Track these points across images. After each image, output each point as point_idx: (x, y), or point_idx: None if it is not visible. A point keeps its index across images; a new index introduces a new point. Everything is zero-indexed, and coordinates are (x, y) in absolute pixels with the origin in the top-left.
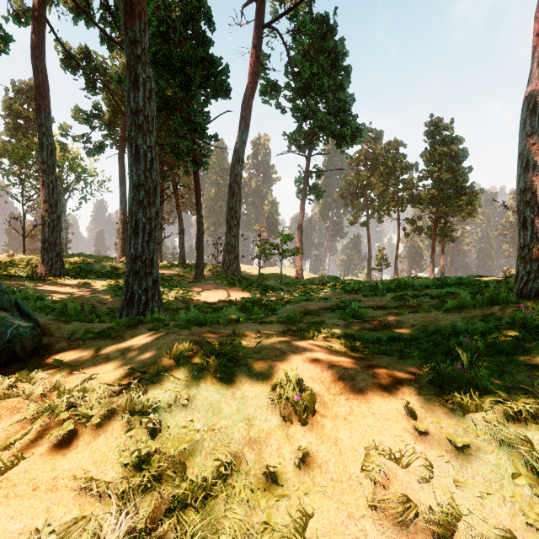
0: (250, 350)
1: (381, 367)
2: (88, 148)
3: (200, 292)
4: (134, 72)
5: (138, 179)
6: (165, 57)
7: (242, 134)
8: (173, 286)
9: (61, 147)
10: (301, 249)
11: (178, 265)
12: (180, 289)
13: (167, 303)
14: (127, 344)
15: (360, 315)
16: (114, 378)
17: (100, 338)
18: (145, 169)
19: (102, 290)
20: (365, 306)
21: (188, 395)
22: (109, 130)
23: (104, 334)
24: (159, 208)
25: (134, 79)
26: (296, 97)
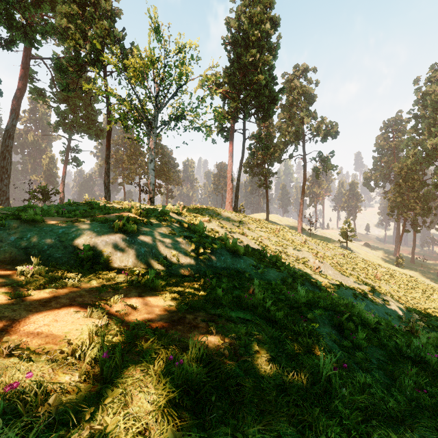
0: None
1: None
2: None
3: None
4: None
5: None
6: None
7: (13, 120)
8: None
9: None
10: (63, 197)
11: None
12: None
13: None
14: None
15: None
16: None
17: None
18: None
19: None
20: None
21: None
22: None
23: None
24: None
25: None
26: (60, 101)
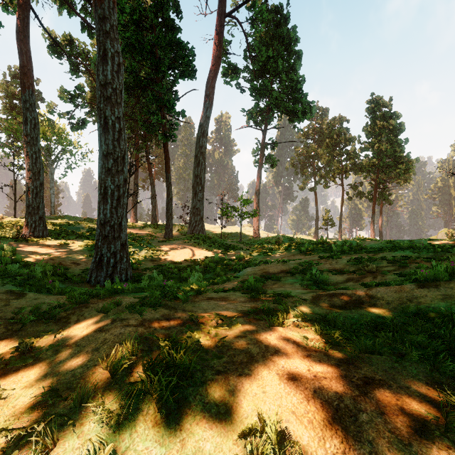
0: (210, 352)
1: (381, 383)
2: (73, 124)
3: (168, 251)
4: (103, 47)
5: (107, 148)
6: (137, 41)
7: (207, 110)
8: (143, 246)
9: (48, 123)
10: (258, 211)
11: (151, 226)
12: (150, 249)
13: (136, 263)
14: (67, 333)
15: (321, 281)
16: (26, 402)
17: (44, 320)
18: (113, 139)
19: (79, 251)
20: (324, 269)
21: (115, 451)
22: (91, 108)
23: (49, 315)
24: (135, 176)
25: (103, 54)
26: (254, 78)
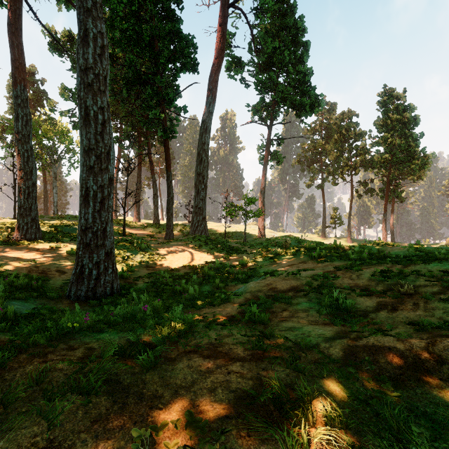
0: None
1: None
2: (74, 122)
3: (166, 255)
4: (83, 27)
5: (88, 143)
6: (135, 32)
7: (209, 105)
8: (139, 250)
9: (49, 121)
10: (264, 210)
11: (152, 226)
12: (146, 253)
13: (127, 271)
14: None
15: (345, 309)
16: None
17: None
18: (95, 132)
19: (69, 255)
20: (344, 287)
21: None
22: None
23: None
24: (138, 174)
25: (83, 34)
26: (259, 71)
